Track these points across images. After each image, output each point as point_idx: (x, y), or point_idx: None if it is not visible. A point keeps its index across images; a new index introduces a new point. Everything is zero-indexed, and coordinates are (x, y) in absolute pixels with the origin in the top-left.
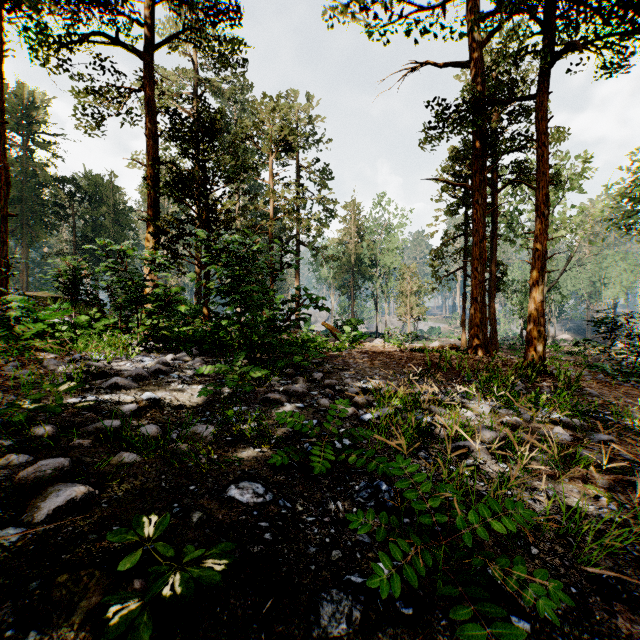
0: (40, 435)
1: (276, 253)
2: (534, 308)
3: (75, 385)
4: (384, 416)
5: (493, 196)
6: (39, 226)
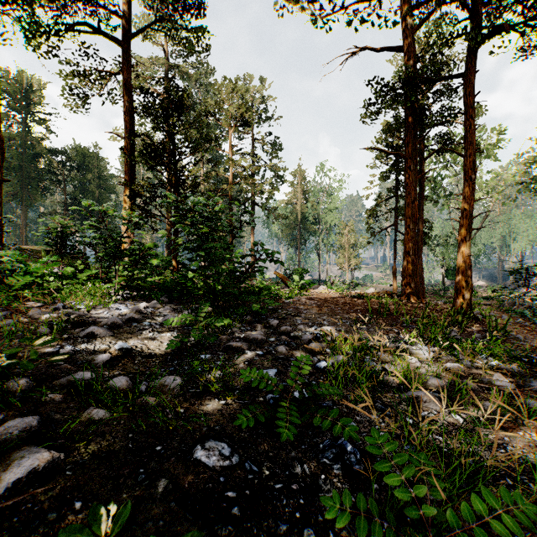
0: (14, 390)
1: (236, 213)
2: (462, 261)
3: (50, 339)
4: (337, 364)
5: (420, 163)
6: (36, 190)
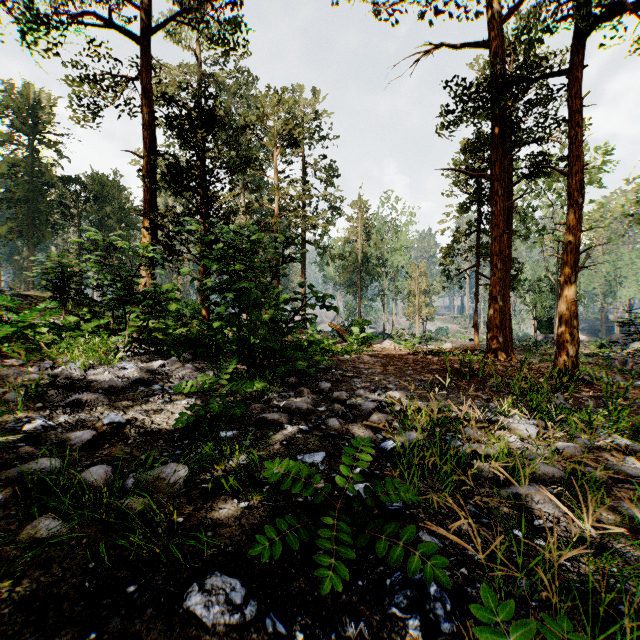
0: None
1: (277, 245)
2: (566, 308)
3: None
4: (409, 444)
5: (508, 190)
6: (45, 226)
